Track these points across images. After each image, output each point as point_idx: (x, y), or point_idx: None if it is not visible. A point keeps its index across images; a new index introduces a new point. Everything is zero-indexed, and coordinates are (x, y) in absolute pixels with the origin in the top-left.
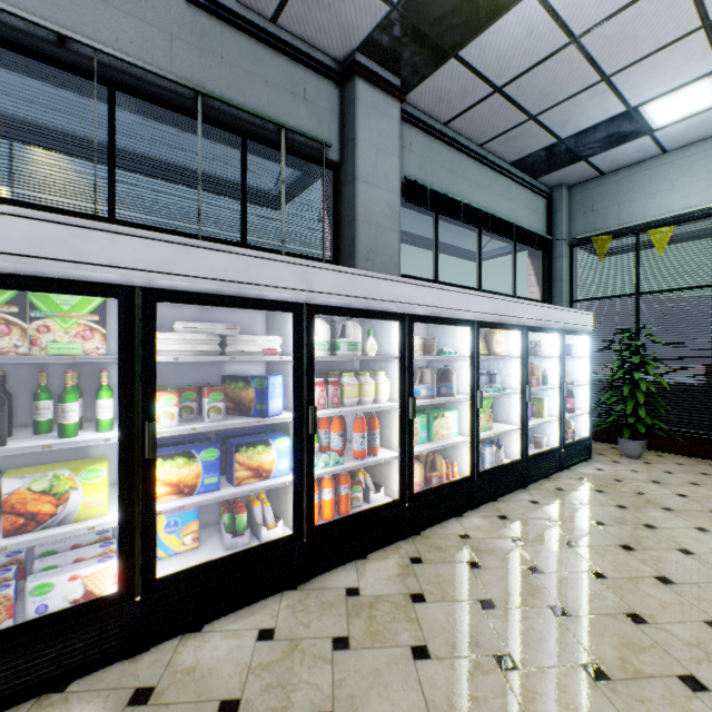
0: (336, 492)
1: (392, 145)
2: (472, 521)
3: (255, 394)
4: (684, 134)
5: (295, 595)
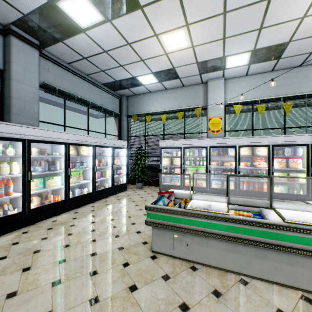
0: None
1: (34, 68)
2: (62, 216)
3: None
4: (153, 88)
5: None
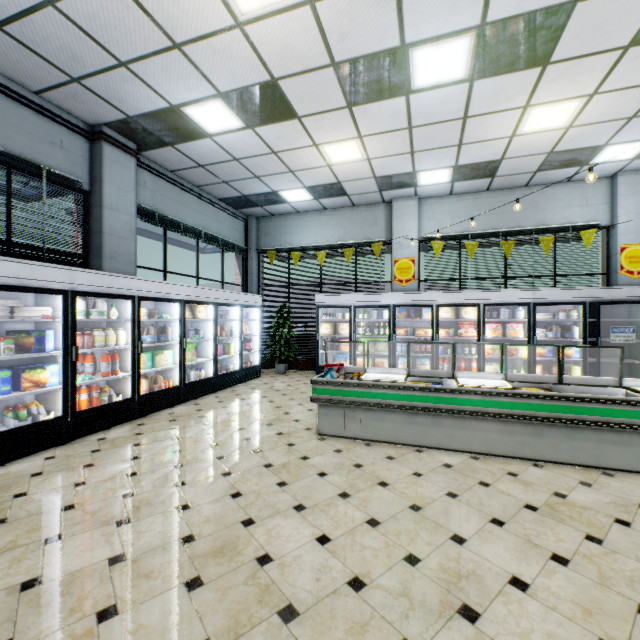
0: (90, 396)
1: (130, 186)
2: (179, 408)
3: (35, 340)
4: (304, 207)
5: (65, 446)
